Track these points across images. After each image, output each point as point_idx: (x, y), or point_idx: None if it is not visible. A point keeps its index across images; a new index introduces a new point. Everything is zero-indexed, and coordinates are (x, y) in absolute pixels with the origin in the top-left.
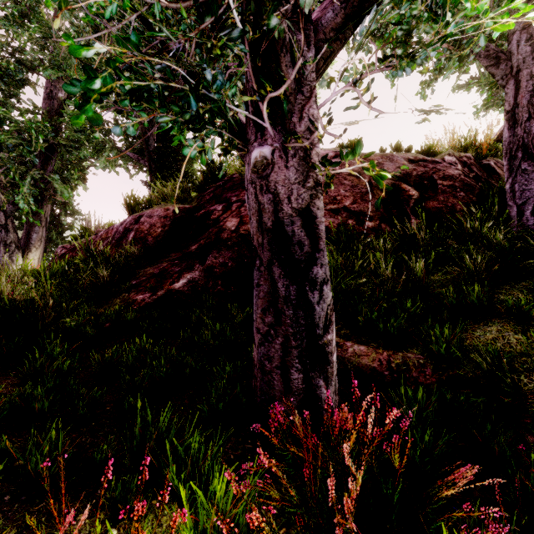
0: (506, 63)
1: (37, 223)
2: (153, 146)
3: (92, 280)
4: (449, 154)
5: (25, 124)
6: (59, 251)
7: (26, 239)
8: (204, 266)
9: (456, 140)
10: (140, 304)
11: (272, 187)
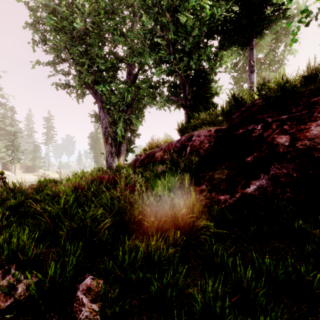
0: None
1: (123, 141)
2: (188, 91)
3: (181, 181)
4: None
5: (122, 90)
6: (139, 157)
7: (118, 150)
8: (268, 175)
9: None
10: (225, 204)
11: None
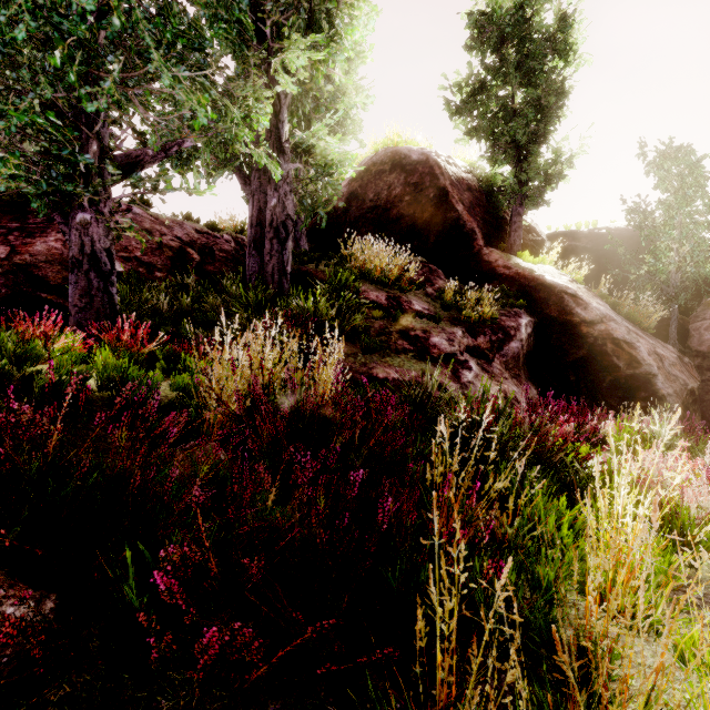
0: (249, 187)
1: None
2: None
3: None
4: (227, 234)
5: None
6: None
7: None
8: None
9: (238, 223)
10: None
11: (88, 234)
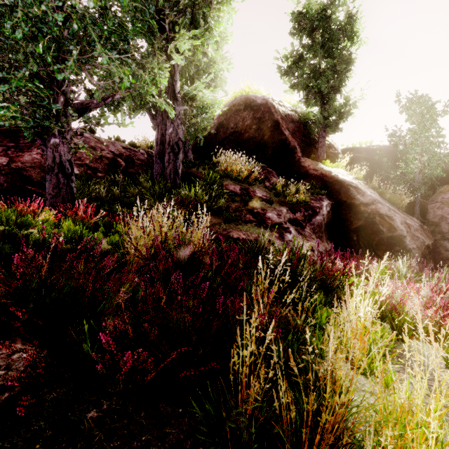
0: (156, 120)
1: None
2: None
3: None
4: (142, 149)
5: None
6: None
7: None
8: None
9: (149, 142)
10: None
11: (58, 151)
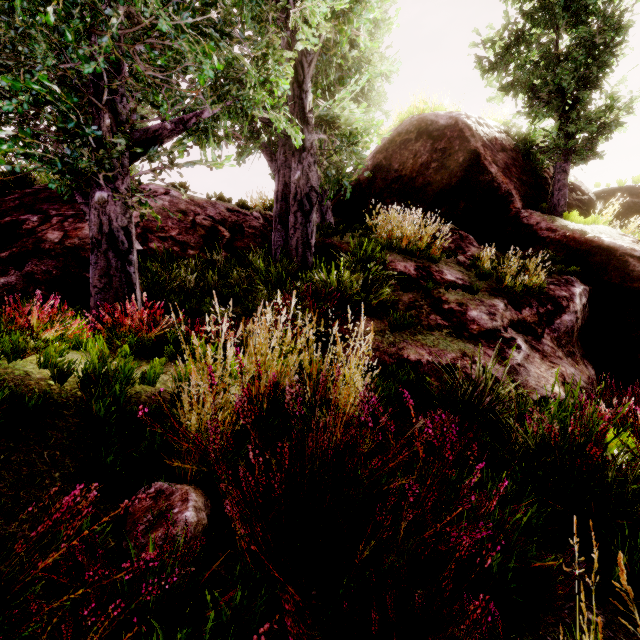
0: (275, 163)
1: None
2: None
3: None
4: (256, 211)
5: None
6: None
7: None
8: (22, 272)
9: (267, 201)
10: None
11: (105, 213)
